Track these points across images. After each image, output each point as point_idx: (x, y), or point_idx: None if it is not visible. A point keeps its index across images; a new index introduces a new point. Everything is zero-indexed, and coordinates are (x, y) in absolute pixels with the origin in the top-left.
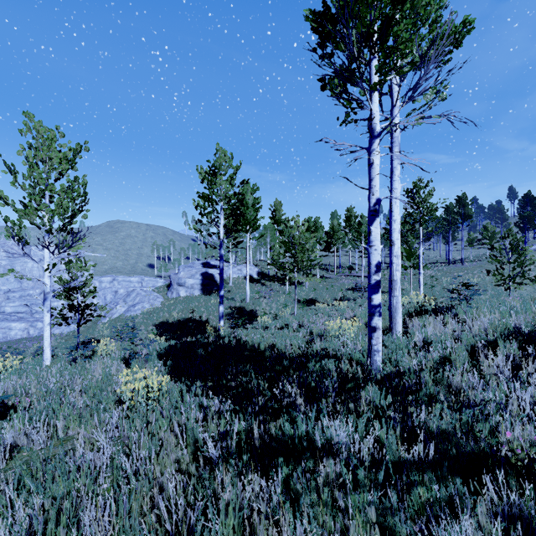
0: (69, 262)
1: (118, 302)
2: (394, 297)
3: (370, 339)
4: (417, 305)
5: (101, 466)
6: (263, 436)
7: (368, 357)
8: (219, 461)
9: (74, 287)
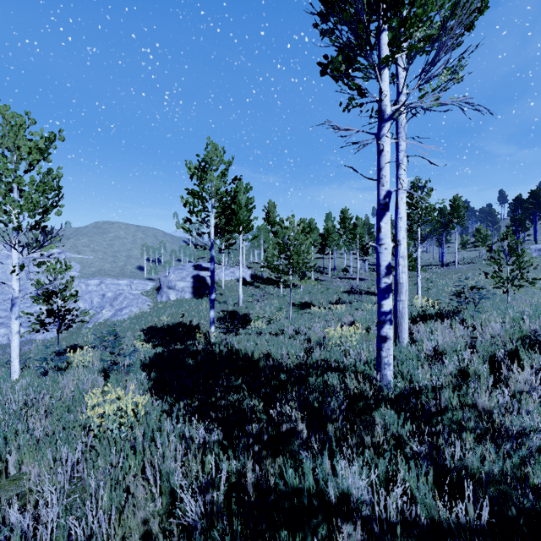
0: (42, 263)
1: (104, 306)
2: (400, 302)
3: (380, 351)
4: (420, 309)
5: (41, 535)
6: (258, 481)
7: (378, 370)
8: (201, 520)
9: (54, 291)
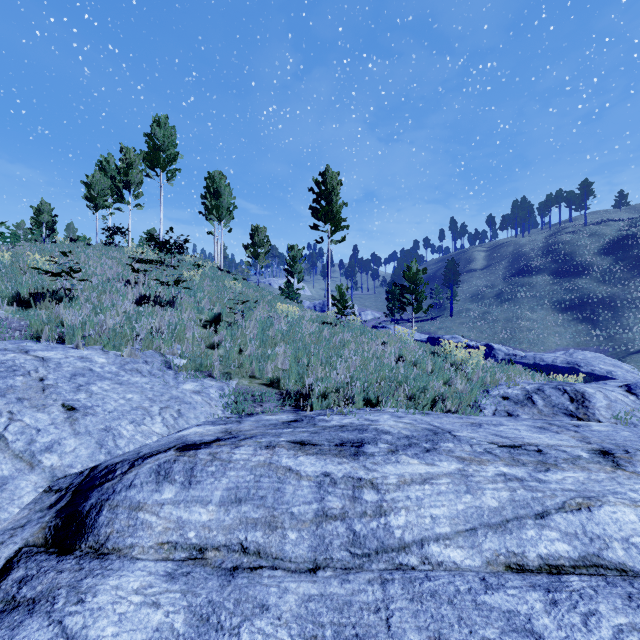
0: None
1: None
2: None
3: None
4: None
5: None
6: None
7: None
8: None
9: None
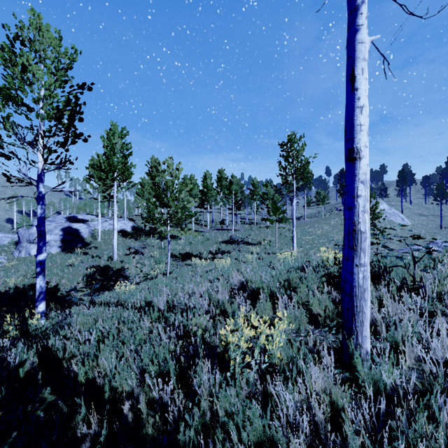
0: None
1: None
2: (361, 267)
3: None
4: (328, 265)
5: None
6: None
7: None
8: None
9: None
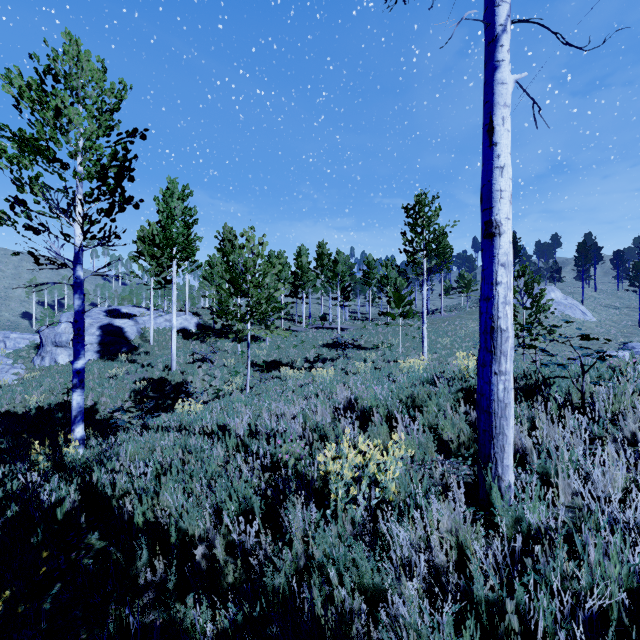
0: None
1: None
2: (501, 376)
3: None
4: (467, 376)
5: None
6: None
7: None
8: None
9: None
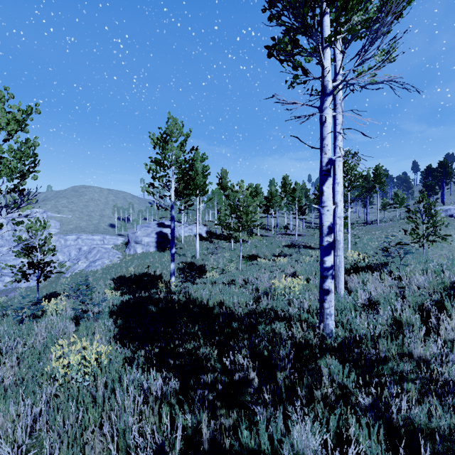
0: (20, 222)
1: (80, 259)
2: (338, 257)
3: (322, 302)
4: (352, 262)
5: None
6: (213, 436)
7: (320, 320)
8: None
9: (34, 246)
